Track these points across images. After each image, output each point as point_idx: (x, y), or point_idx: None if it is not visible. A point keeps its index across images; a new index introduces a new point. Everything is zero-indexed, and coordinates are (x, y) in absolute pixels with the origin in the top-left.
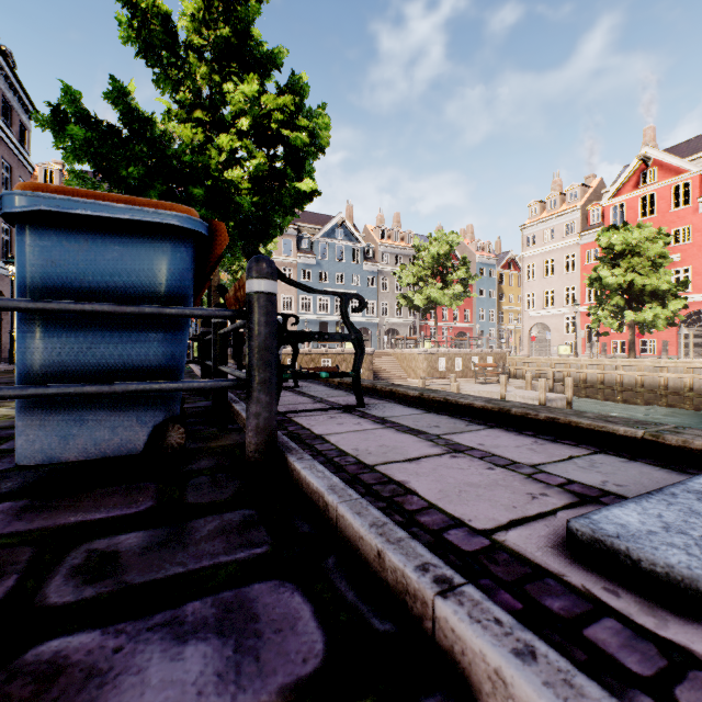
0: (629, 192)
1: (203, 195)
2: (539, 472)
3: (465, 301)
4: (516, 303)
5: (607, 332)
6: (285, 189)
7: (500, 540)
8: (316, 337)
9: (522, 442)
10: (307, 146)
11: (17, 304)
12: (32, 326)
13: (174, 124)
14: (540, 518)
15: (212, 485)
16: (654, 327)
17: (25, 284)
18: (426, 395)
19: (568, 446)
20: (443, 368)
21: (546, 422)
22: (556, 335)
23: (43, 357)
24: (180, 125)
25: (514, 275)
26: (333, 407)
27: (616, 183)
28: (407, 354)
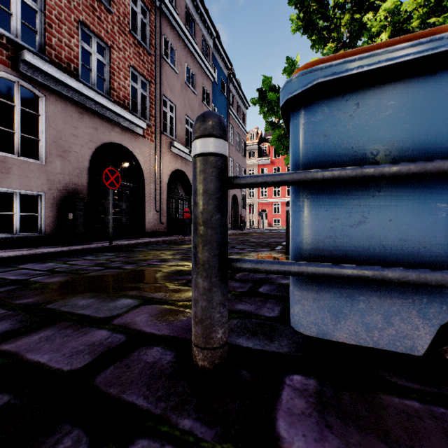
0: None
1: None
2: None
3: None
4: None
5: None
6: None
7: None
8: None
9: None
10: None
11: (313, 175)
12: (306, 201)
13: None
14: None
15: None
16: None
17: (301, 162)
18: None
19: None
20: None
21: None
22: None
23: (316, 231)
24: None
25: None
26: None
27: None
28: None
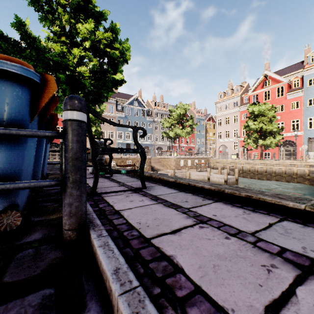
0: (259, 89)
1: (64, 78)
2: (258, 240)
3: (191, 135)
4: (213, 136)
5: (251, 149)
6: (108, 78)
7: None
8: (119, 150)
9: (237, 212)
10: (119, 58)
11: None
12: None
13: (52, 44)
14: (286, 301)
15: (32, 258)
16: (270, 147)
17: None
18: (178, 181)
19: (264, 215)
20: (182, 164)
21: (245, 198)
22: (230, 150)
23: None
24: (54, 44)
25: (212, 124)
26: (129, 189)
27: (254, 85)
28: (166, 158)
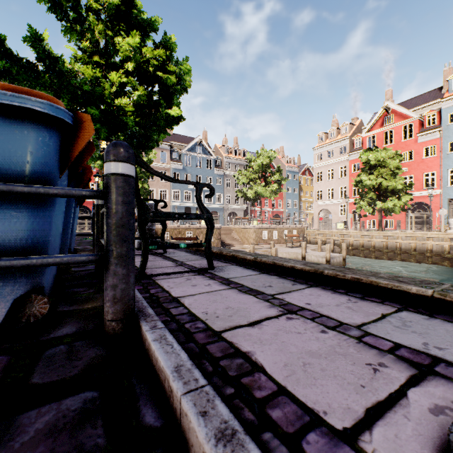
0: (377, 129)
1: (98, 115)
2: (365, 334)
3: (279, 194)
4: (310, 196)
5: (365, 215)
6: (159, 114)
7: (368, 450)
8: (176, 216)
9: (339, 300)
10: (175, 85)
11: None
12: None
13: (80, 65)
14: (394, 403)
15: (66, 356)
16: (393, 212)
17: None
18: (259, 259)
19: (376, 304)
20: (266, 237)
21: (352, 282)
22: (335, 216)
23: None
24: (83, 66)
25: (309, 179)
26: (190, 270)
27: (370, 123)
28: (242, 229)
